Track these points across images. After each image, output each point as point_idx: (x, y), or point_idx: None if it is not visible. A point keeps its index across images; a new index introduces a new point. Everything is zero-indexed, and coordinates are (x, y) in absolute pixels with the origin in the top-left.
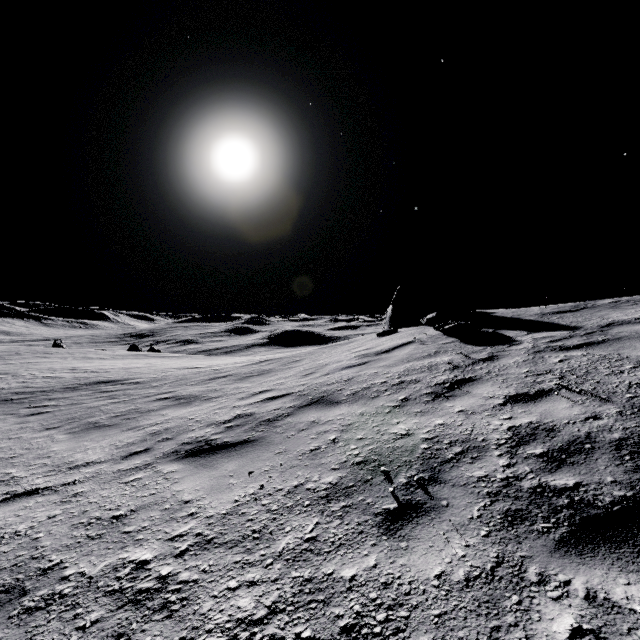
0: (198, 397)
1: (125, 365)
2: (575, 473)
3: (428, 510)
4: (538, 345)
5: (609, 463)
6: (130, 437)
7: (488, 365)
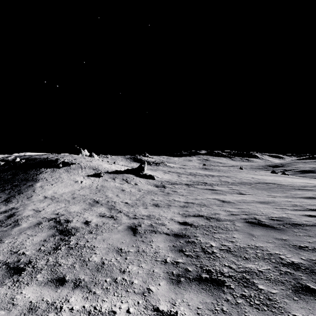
0: (310, 190)
1: (272, 178)
2: None
3: None
4: None
5: None
6: (286, 194)
7: None
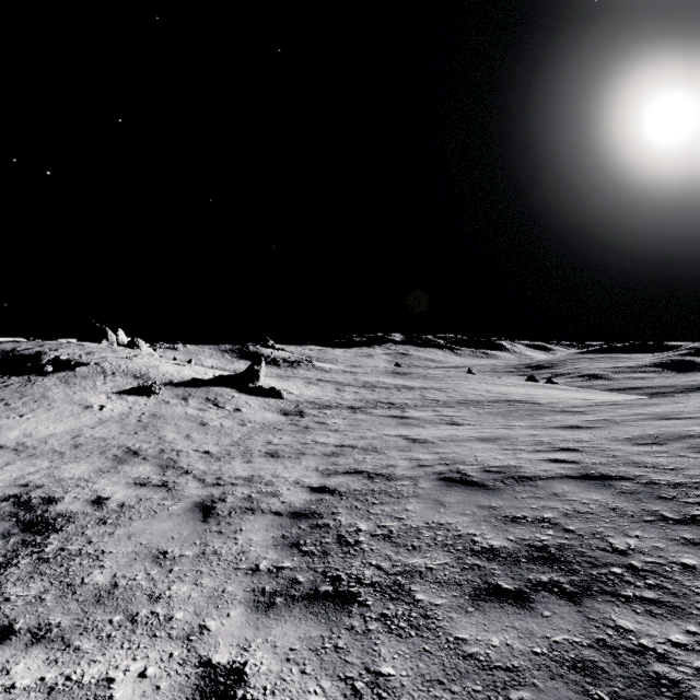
0: (580, 412)
1: (525, 392)
2: None
3: (658, 444)
4: None
5: None
6: (535, 421)
7: None
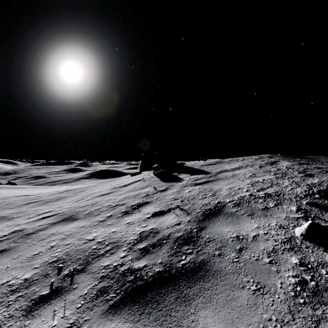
0: (5, 218)
1: None
2: (148, 259)
3: (63, 293)
4: (188, 182)
5: (166, 251)
6: None
7: (160, 194)
